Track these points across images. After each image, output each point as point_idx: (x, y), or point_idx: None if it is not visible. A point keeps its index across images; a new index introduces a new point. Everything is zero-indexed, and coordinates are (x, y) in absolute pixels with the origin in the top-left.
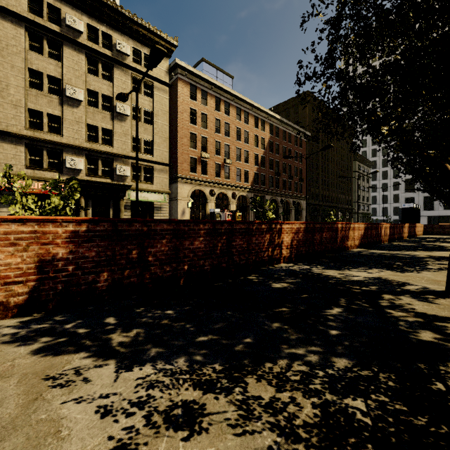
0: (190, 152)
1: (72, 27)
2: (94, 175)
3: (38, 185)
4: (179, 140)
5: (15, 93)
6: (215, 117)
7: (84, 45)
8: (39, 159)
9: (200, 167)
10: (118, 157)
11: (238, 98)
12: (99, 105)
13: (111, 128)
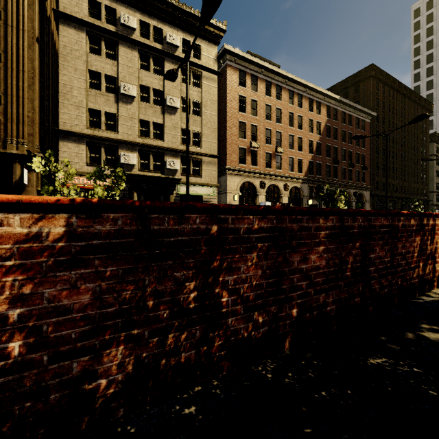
0: (239, 142)
1: (126, 25)
2: (146, 170)
3: (96, 181)
4: (228, 130)
5: (78, 95)
6: (265, 103)
7: (136, 41)
8: (97, 157)
9: (249, 158)
10: (168, 151)
11: (291, 80)
12: (150, 99)
13: (161, 122)
